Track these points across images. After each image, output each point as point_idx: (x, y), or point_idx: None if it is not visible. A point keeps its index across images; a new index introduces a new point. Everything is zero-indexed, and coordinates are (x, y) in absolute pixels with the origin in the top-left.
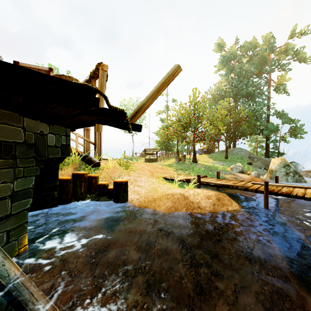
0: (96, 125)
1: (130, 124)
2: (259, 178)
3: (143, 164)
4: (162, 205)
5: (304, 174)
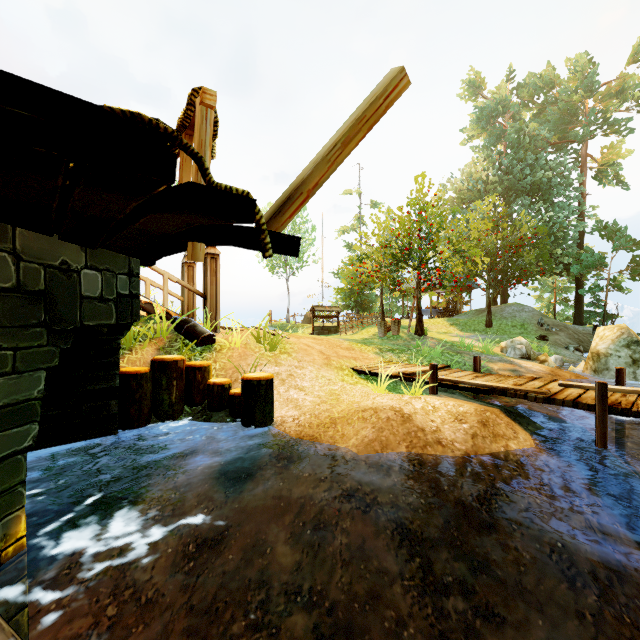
0: (189, 244)
1: (269, 233)
2: (567, 371)
3: (309, 339)
4: (351, 434)
5: None
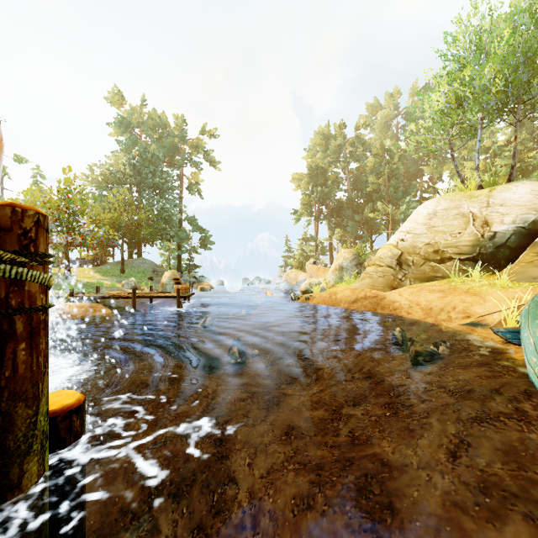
0: None
1: None
2: None
3: None
4: None
5: (196, 287)
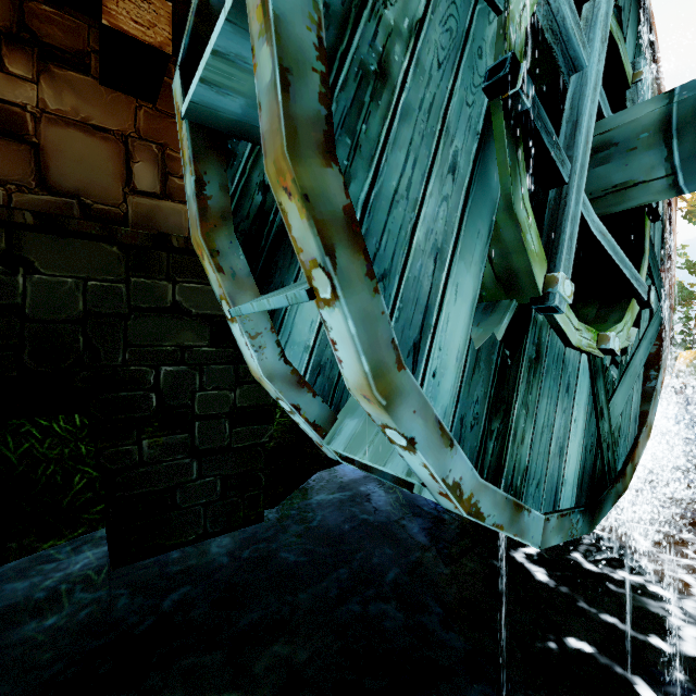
0: None
1: None
2: None
3: None
4: None
5: None
